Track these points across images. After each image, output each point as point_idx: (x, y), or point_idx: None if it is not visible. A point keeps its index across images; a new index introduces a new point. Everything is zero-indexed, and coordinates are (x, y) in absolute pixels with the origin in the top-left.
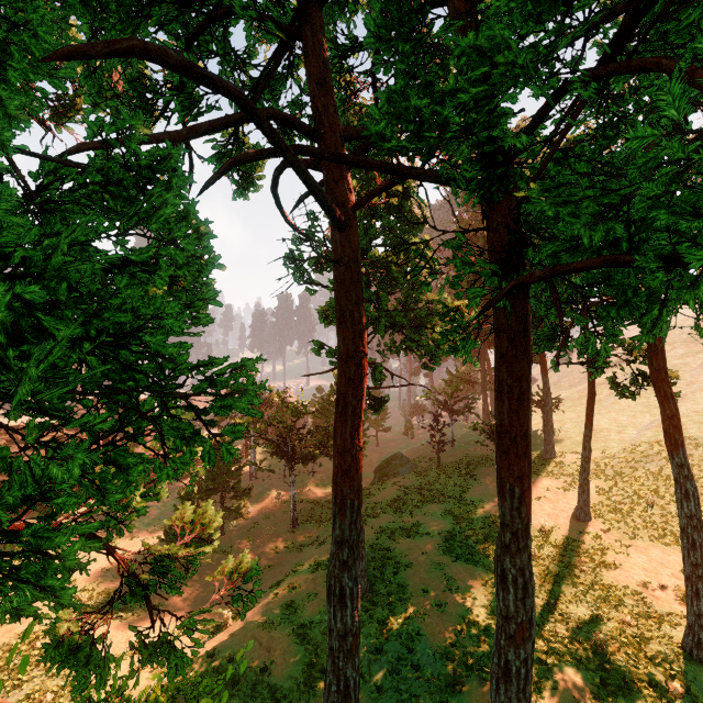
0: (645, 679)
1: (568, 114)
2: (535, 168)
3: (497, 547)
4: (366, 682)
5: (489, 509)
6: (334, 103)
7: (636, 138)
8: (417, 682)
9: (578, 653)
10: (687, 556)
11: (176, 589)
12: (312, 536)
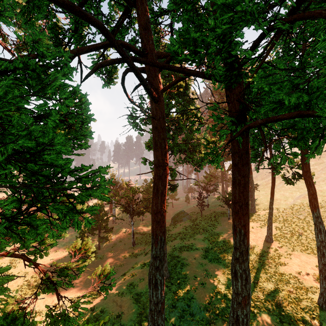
0: (301, 319)
1: (270, 43)
2: (253, 71)
3: (232, 259)
4: (167, 322)
5: (225, 237)
6: (152, 39)
7: (325, 39)
8: (192, 322)
9: (268, 306)
10: (320, 260)
11: (70, 284)
12: (142, 250)
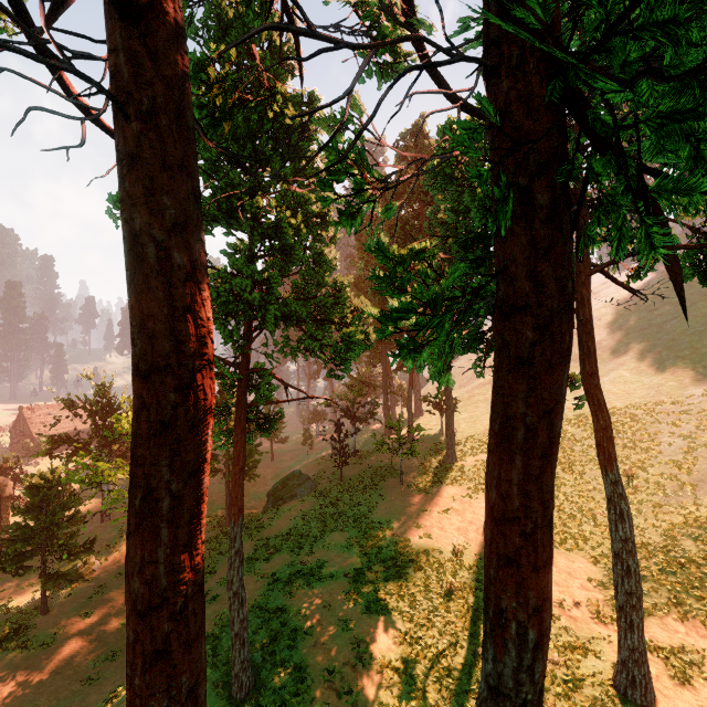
0: None
1: None
2: None
3: None
4: None
5: (398, 530)
6: None
7: None
8: None
9: None
10: (620, 584)
11: None
12: None
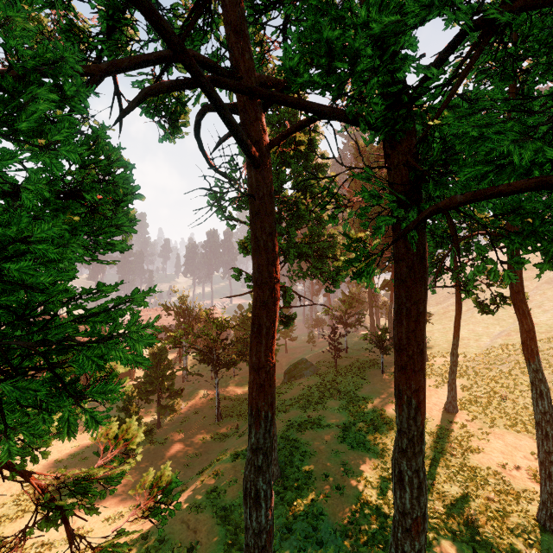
0: (509, 548)
1: (468, 56)
2: (435, 109)
3: (394, 451)
4: None
5: (377, 404)
6: (249, 51)
7: None
8: None
9: (453, 527)
10: (541, 445)
11: (93, 510)
12: (233, 428)
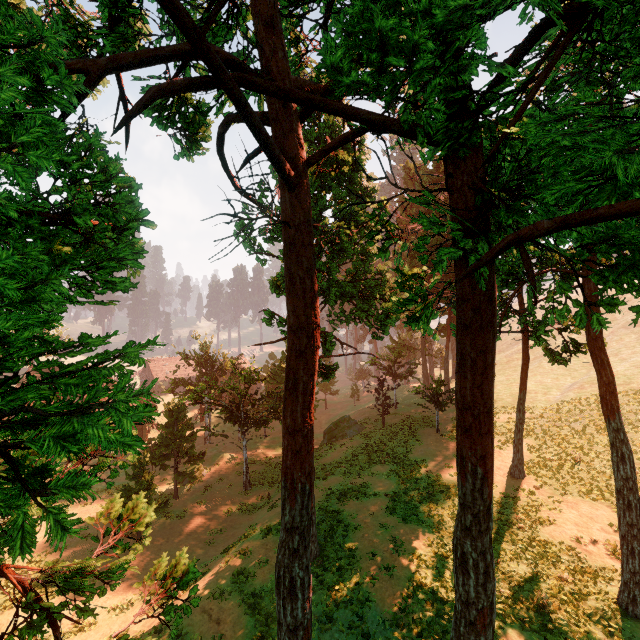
0: (586, 637)
1: (548, 55)
2: (507, 119)
3: (456, 529)
4: None
5: (431, 468)
6: (283, 48)
7: None
8: None
9: (522, 613)
10: (622, 516)
11: (89, 611)
12: (264, 498)
